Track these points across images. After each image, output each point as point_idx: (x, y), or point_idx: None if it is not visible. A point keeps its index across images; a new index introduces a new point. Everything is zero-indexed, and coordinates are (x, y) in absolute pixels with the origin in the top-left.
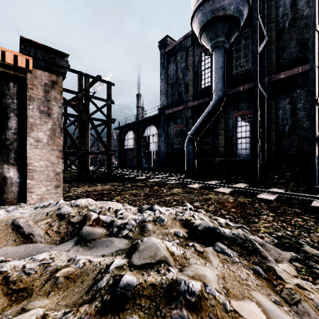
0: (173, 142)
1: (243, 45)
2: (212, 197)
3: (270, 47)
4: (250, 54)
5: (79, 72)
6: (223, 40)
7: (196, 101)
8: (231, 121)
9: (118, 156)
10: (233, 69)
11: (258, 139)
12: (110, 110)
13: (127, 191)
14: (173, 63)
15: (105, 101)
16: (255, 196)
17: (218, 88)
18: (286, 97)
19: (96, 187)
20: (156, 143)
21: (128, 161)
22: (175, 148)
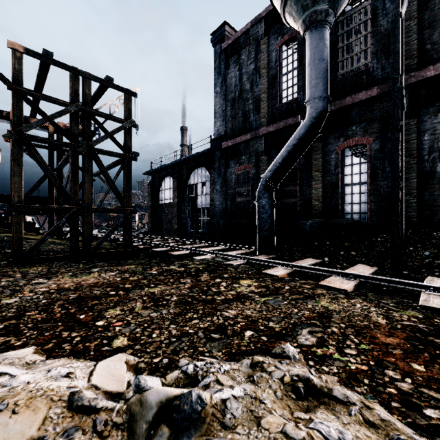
0: (235, 193)
1: (355, 27)
2: (329, 308)
3: (407, 24)
4: (368, 40)
5: (72, 67)
6: (325, 9)
7: (272, 126)
8: (334, 156)
9: (149, 215)
10: (336, 68)
11: (400, 184)
12: (130, 138)
13: (145, 289)
14: (234, 65)
15: (120, 122)
16: (421, 303)
17: (317, 96)
18: (438, 110)
19: (86, 277)
20: (208, 195)
21: (165, 223)
22: (237, 202)
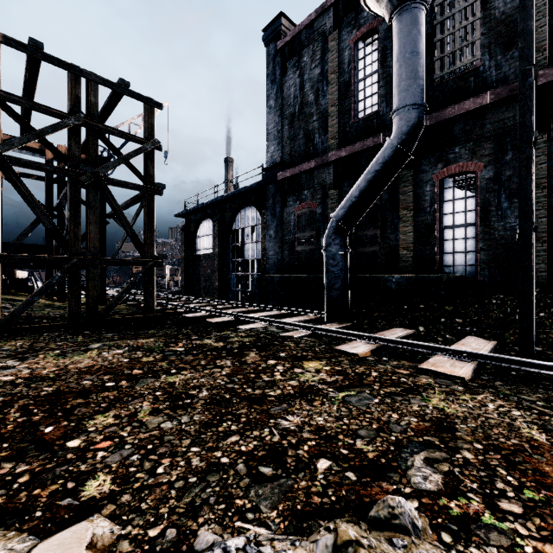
0: (295, 239)
1: (458, 12)
2: (448, 412)
3: None
4: (478, 29)
5: (71, 65)
6: None
7: (345, 149)
8: (429, 188)
9: (183, 269)
10: (433, 69)
11: (534, 222)
12: (153, 165)
13: (161, 377)
14: (293, 70)
15: (139, 143)
16: None
17: (408, 103)
18: None
19: (78, 358)
20: (259, 243)
21: (202, 280)
22: (298, 252)
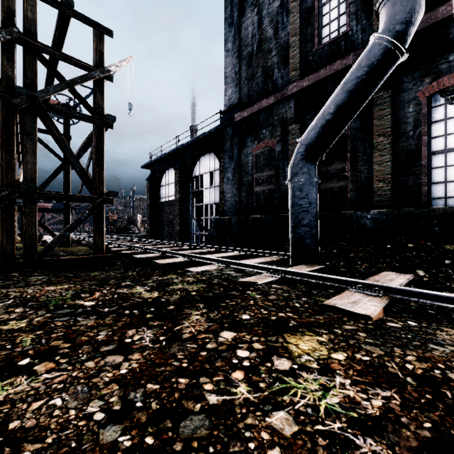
0: (252, 180)
1: None
2: None
3: None
4: None
5: None
6: None
7: (308, 78)
8: (412, 109)
9: (148, 216)
10: None
11: None
12: (102, 95)
13: None
14: (251, 9)
15: (85, 69)
16: None
17: None
18: None
19: None
20: (217, 187)
21: (166, 225)
22: (256, 193)
